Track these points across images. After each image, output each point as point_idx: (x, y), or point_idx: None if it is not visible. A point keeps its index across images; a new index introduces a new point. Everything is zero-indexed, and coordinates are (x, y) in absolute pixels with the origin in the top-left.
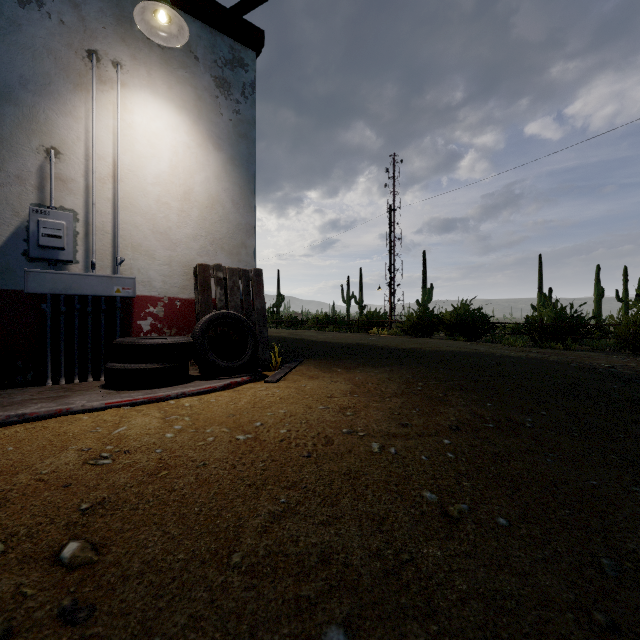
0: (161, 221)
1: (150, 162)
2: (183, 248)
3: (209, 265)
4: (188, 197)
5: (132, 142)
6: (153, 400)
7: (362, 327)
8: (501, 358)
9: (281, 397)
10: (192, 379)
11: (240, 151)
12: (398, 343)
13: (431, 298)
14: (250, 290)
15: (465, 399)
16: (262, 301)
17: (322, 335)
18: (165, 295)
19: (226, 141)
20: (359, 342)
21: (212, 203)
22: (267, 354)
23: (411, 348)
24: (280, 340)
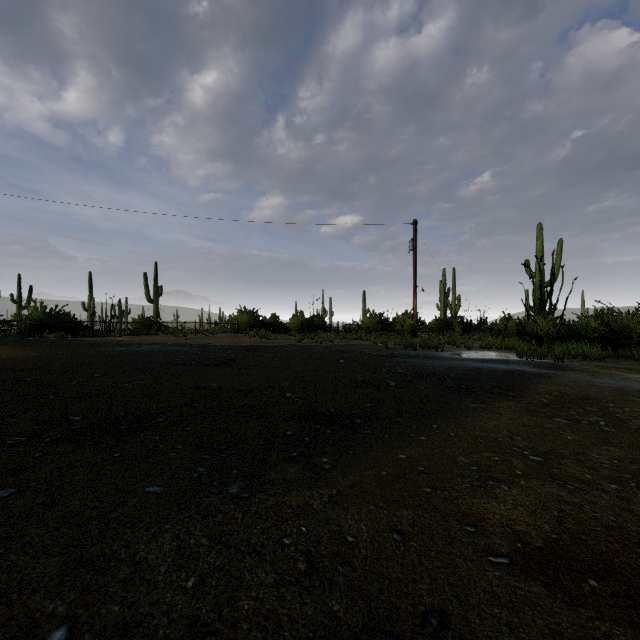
0: None
1: None
2: None
3: None
4: None
5: None
6: None
7: None
8: None
9: None
10: None
11: None
12: None
13: None
14: None
15: None
16: None
17: None
18: None
19: None
20: None
21: None
22: None
23: None
24: None
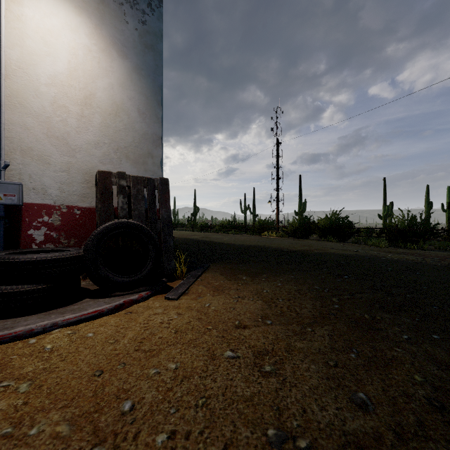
0: (57, 125)
1: (44, 61)
2: (83, 155)
3: (111, 172)
4: (89, 102)
5: (21, 36)
6: (4, 340)
7: (256, 231)
8: (394, 263)
9: (177, 329)
10: (83, 296)
11: (146, 61)
12: (289, 245)
13: (305, 209)
14: (155, 199)
15: (401, 327)
16: (168, 210)
17: (226, 237)
18: (62, 203)
19: (131, 50)
20: (257, 244)
21: (116, 110)
22: (172, 263)
23: (301, 250)
24: (193, 242)
